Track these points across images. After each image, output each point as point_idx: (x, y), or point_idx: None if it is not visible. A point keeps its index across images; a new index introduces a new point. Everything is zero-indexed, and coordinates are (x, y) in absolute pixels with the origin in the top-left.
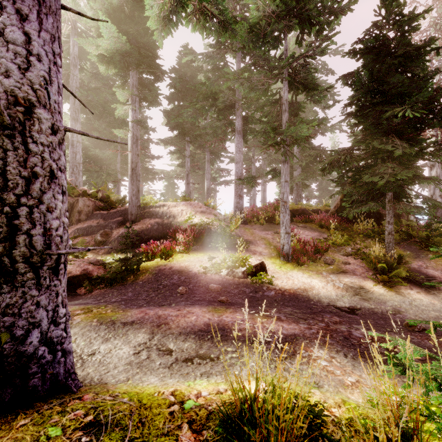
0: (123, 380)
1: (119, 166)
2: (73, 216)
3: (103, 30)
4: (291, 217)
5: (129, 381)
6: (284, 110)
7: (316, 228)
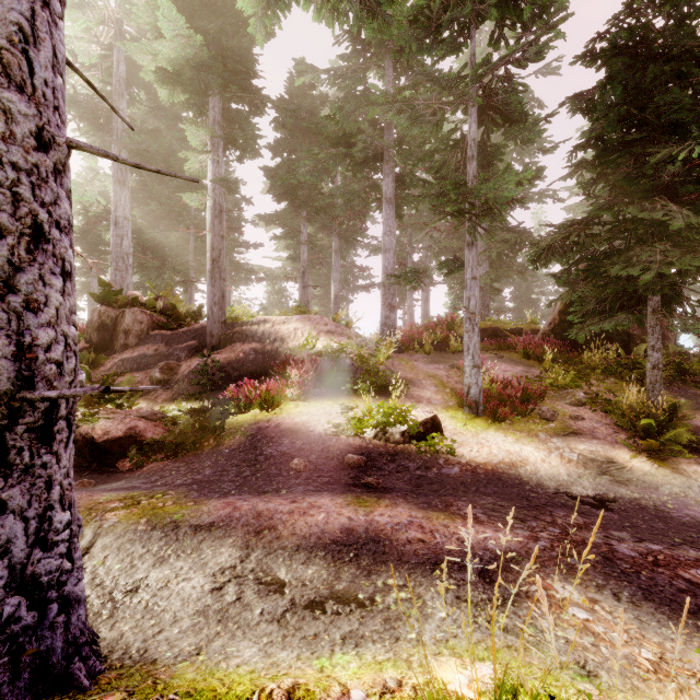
0: (188, 654)
1: (193, 259)
2: (116, 339)
3: (163, 25)
4: None
5: (200, 655)
6: (471, 156)
7: (519, 359)
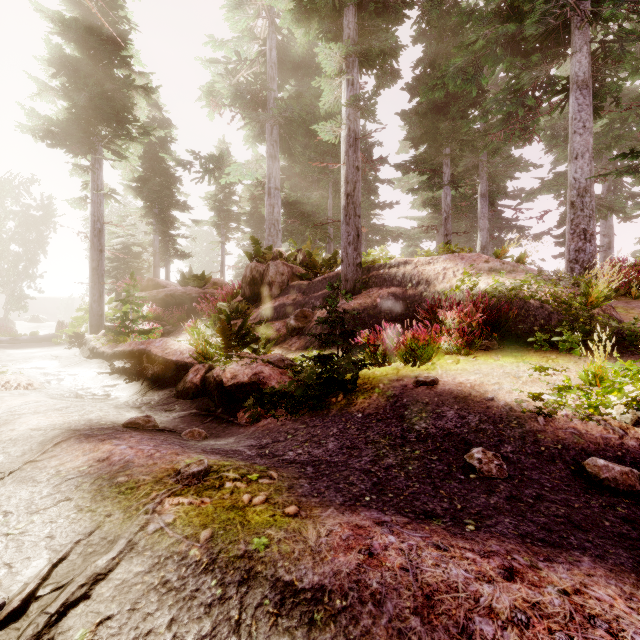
0: None
1: (331, 216)
2: (262, 291)
3: None
4: None
5: None
6: None
7: None
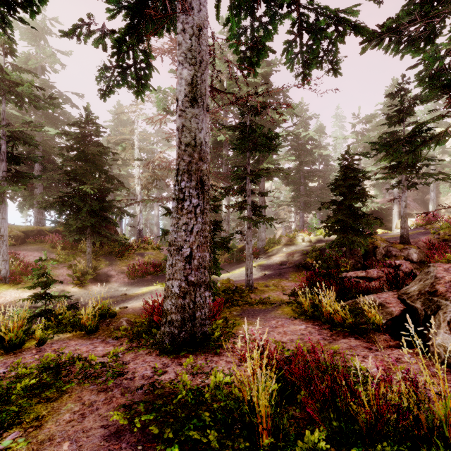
0: None
1: None
2: None
3: None
4: (24, 238)
5: None
6: (2, 159)
7: (48, 248)
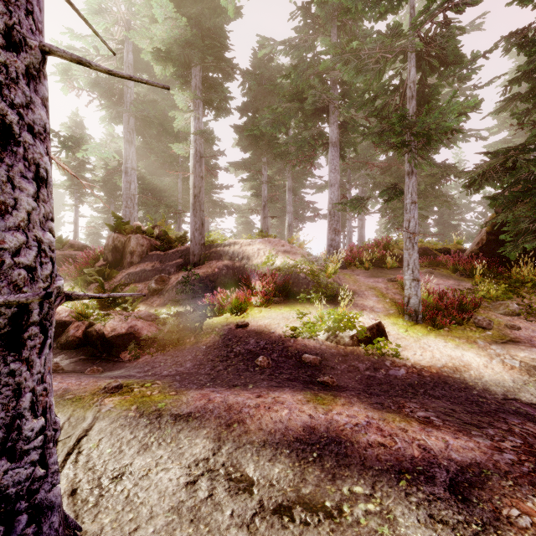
0: None
1: (181, 197)
2: (124, 258)
3: (157, 11)
4: None
5: None
6: (410, 96)
7: (449, 274)
